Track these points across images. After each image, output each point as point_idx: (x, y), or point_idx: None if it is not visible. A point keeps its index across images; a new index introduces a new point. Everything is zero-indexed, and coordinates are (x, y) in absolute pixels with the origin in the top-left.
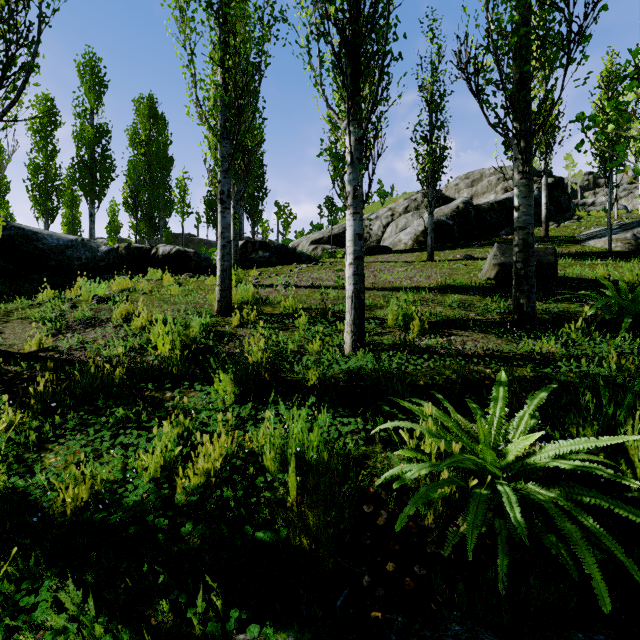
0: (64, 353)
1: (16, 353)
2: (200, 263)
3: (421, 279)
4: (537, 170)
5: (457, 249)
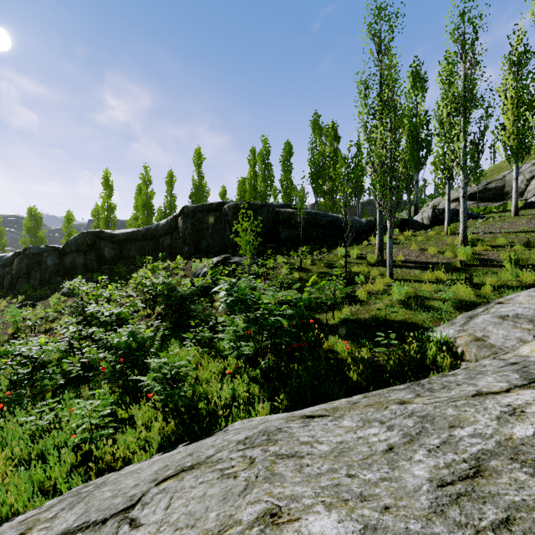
0: (415, 260)
1: (395, 260)
2: (414, 224)
3: None
4: None
5: None
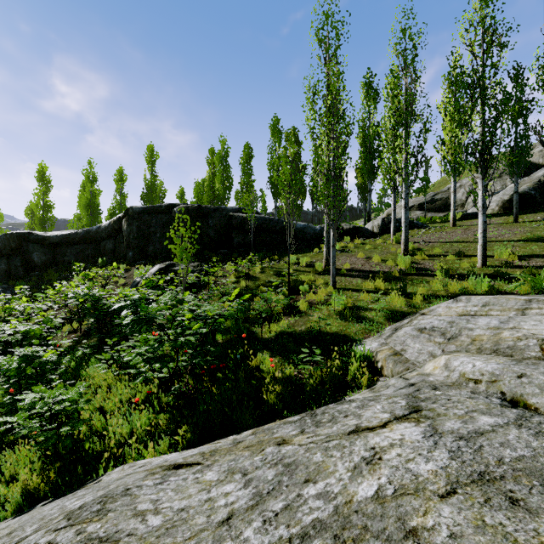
0: (360, 268)
1: (341, 269)
2: (365, 232)
3: (510, 235)
4: None
5: (538, 212)
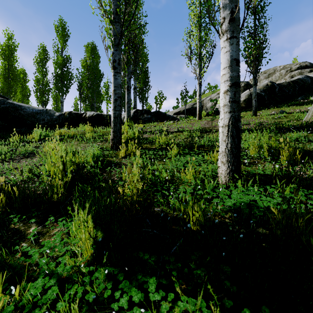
0: None
1: None
2: (109, 121)
3: (255, 125)
4: (312, 64)
5: (270, 109)
